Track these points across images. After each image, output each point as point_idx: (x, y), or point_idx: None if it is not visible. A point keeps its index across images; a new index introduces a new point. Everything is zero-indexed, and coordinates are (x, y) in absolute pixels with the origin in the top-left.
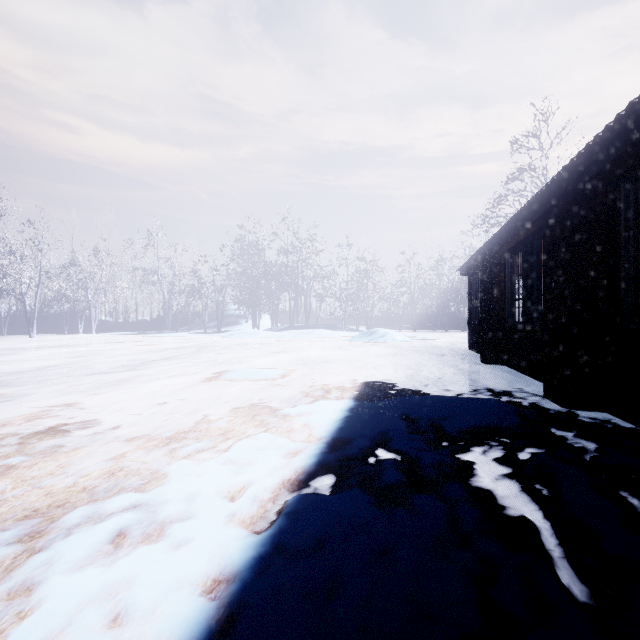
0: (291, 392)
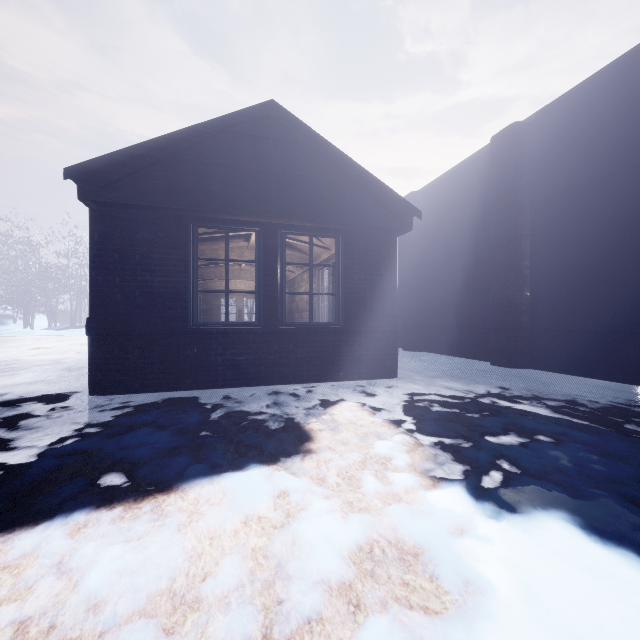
0: (64, 351)
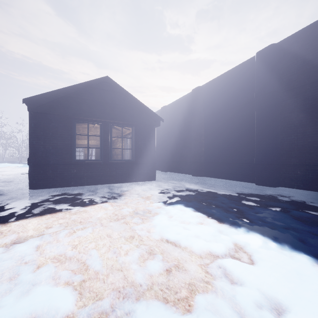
0: None
